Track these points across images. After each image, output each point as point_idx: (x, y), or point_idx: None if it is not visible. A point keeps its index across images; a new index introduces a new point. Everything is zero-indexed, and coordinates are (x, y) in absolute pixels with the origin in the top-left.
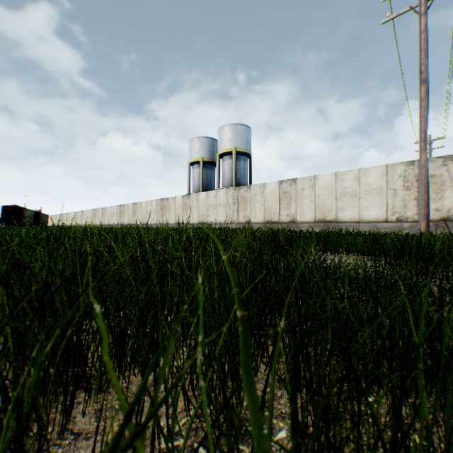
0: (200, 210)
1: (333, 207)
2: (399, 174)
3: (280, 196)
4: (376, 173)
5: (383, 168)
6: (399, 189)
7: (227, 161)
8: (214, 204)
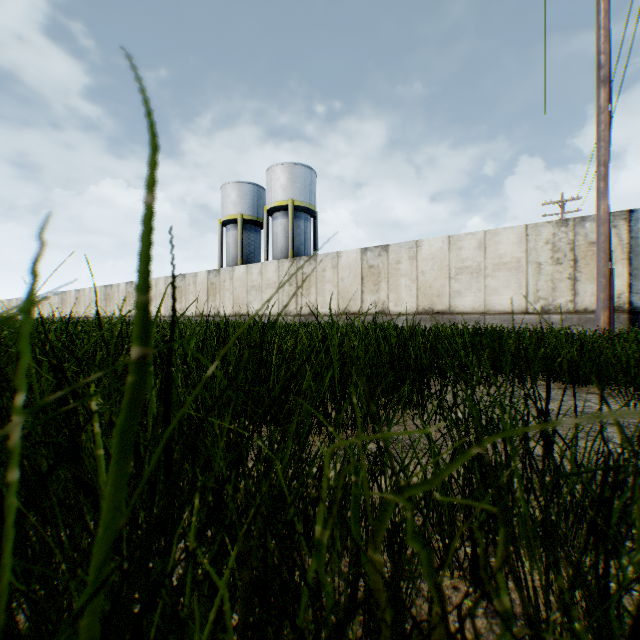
0: (236, 294)
1: (444, 290)
2: (546, 239)
3: (363, 272)
4: (511, 238)
5: (521, 229)
6: (546, 262)
7: (280, 220)
8: (258, 284)
